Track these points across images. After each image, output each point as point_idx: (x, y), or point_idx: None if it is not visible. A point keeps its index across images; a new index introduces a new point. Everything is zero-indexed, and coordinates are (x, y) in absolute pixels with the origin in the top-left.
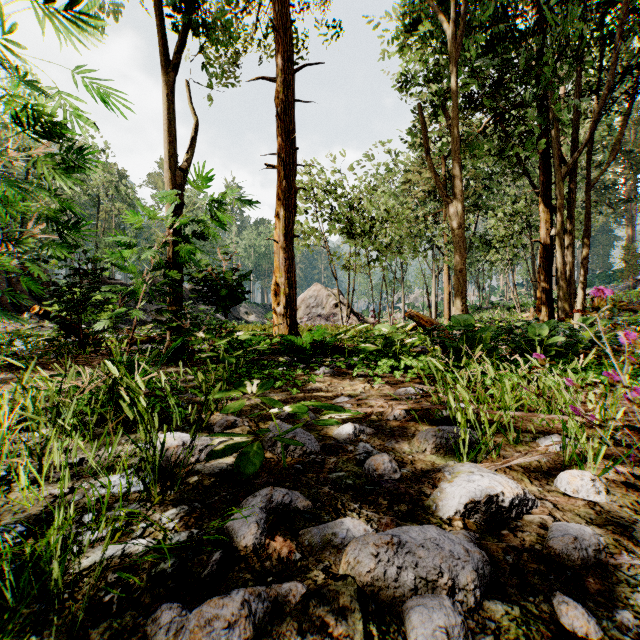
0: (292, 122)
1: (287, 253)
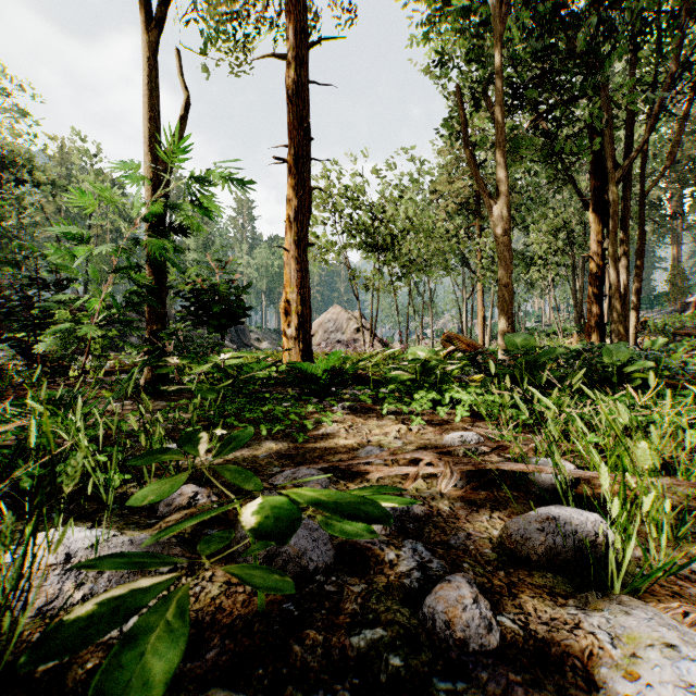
0: (306, 107)
1: (300, 264)
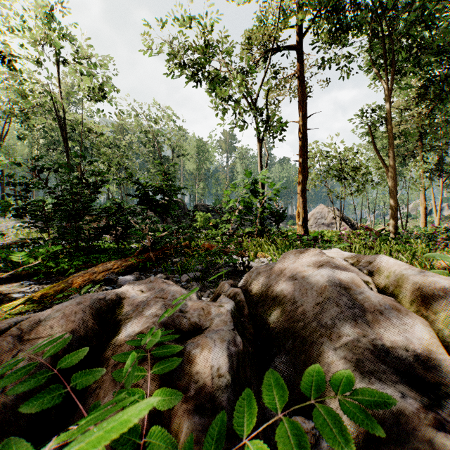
0: (305, 141)
1: (303, 198)
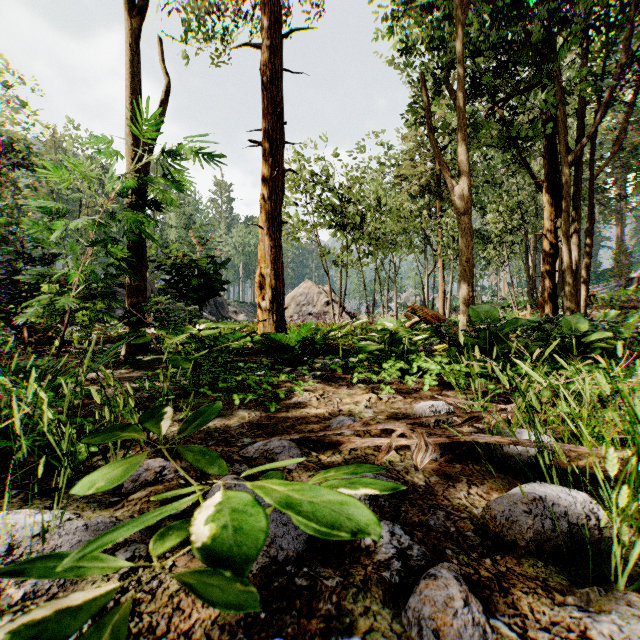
0: (279, 93)
1: (273, 240)
